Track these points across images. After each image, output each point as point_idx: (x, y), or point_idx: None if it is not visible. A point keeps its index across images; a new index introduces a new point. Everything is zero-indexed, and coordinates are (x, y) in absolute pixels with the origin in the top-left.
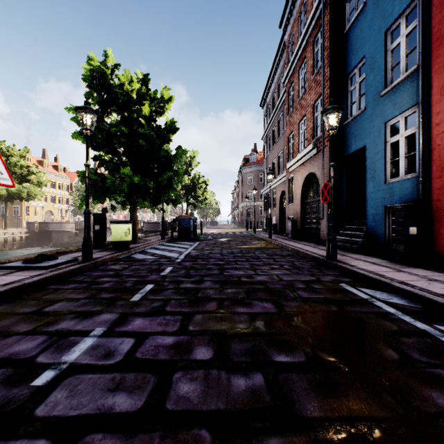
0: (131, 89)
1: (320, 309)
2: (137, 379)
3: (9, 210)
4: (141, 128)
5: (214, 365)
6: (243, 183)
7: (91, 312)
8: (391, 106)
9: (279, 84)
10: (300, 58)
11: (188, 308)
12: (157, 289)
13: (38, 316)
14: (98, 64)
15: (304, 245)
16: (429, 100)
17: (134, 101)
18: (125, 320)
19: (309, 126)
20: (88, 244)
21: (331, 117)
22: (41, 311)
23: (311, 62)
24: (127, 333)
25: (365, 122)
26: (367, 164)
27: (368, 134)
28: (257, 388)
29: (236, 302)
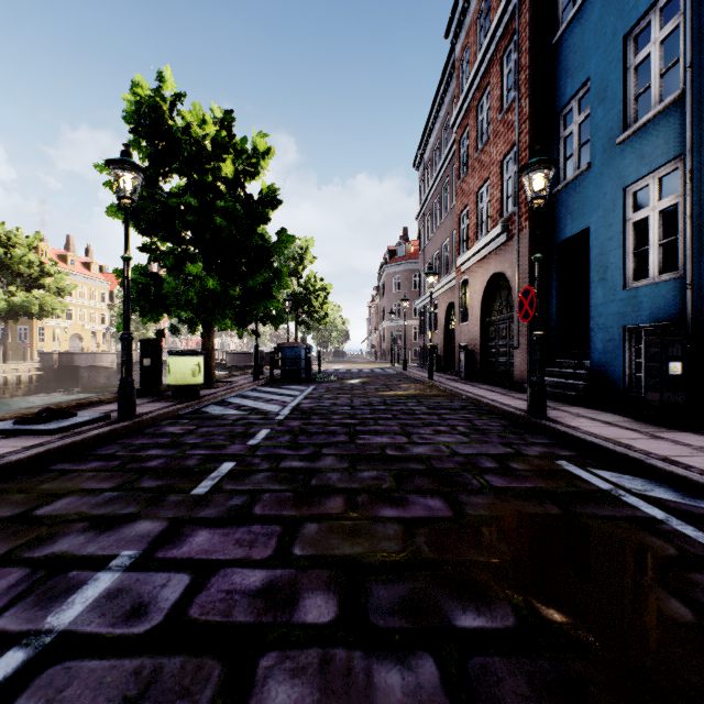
0: (203, 135)
1: (529, 512)
2: (186, 671)
3: (12, 333)
4: (221, 199)
5: (340, 638)
6: (385, 290)
7: (119, 517)
8: (635, 160)
9: (445, 130)
10: (479, 86)
11: (293, 509)
12: (240, 471)
13: (21, 526)
14: (148, 94)
15: (488, 390)
16: (703, 149)
17: (209, 154)
18: (178, 535)
19: (495, 197)
20: (128, 391)
21: (537, 177)
22: (30, 515)
23: (498, 92)
24: (179, 562)
25: (589, 188)
26: (593, 258)
27: (594, 208)
28: (427, 696)
29: (379, 498)
